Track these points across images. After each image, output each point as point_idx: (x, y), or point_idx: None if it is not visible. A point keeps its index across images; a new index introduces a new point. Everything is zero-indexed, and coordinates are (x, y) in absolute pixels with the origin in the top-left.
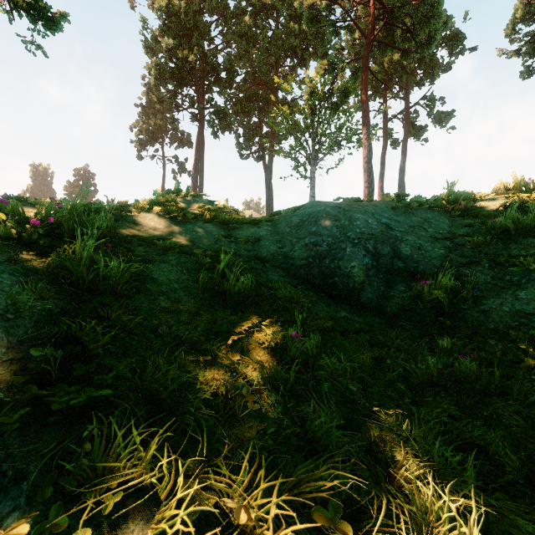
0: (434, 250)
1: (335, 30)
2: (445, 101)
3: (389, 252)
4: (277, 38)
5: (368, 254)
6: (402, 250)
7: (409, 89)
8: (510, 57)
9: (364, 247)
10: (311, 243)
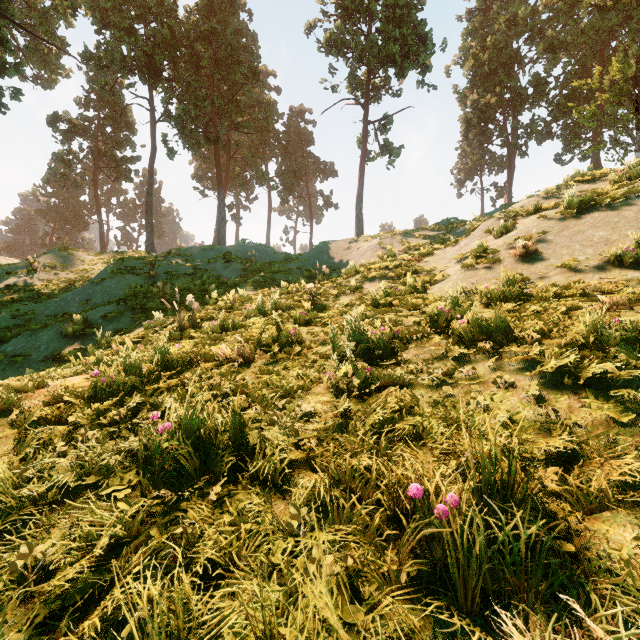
0: None
1: None
2: None
3: None
4: (592, 25)
5: None
6: None
7: None
8: None
9: None
10: None
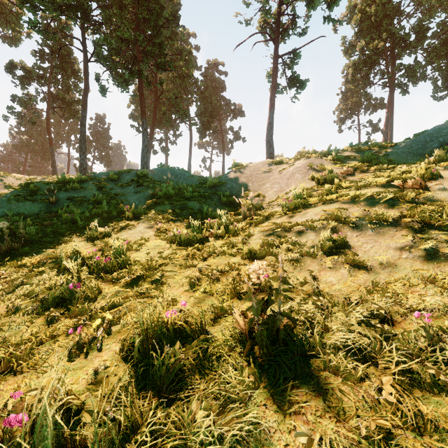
0: None
1: None
2: None
3: None
4: None
5: (438, 143)
6: None
7: None
8: None
9: (438, 141)
10: (414, 146)
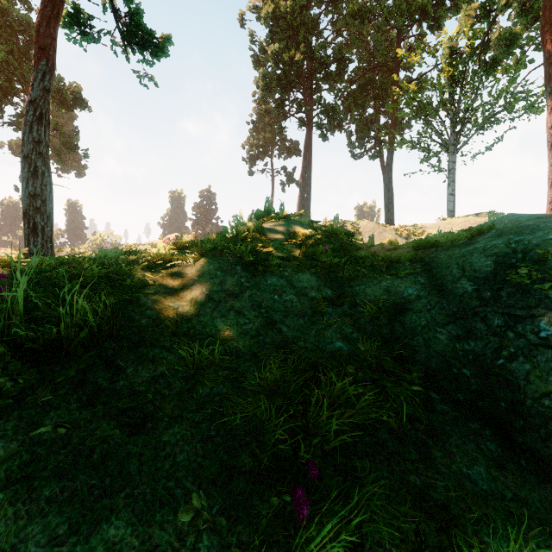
0: None
1: None
2: None
3: None
4: (400, 3)
5: None
6: None
7: None
8: None
9: None
10: None
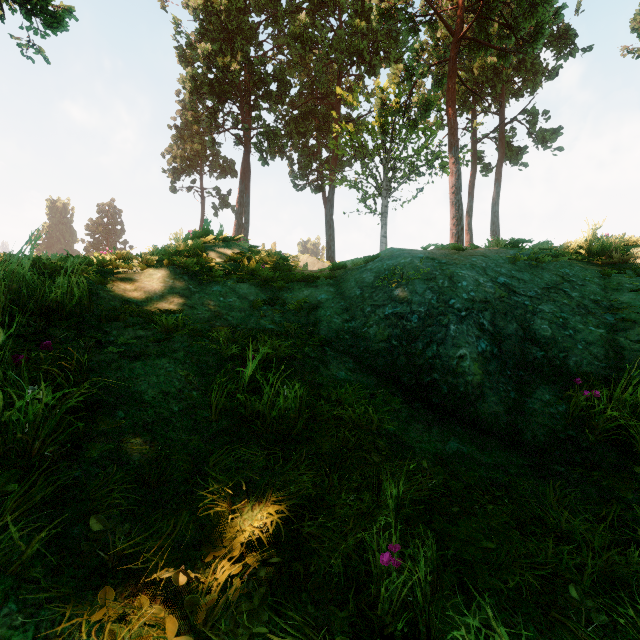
0: (588, 329)
1: (413, 27)
2: (549, 116)
3: (516, 331)
4: (340, 41)
5: (483, 335)
6: (537, 328)
7: (504, 101)
8: (638, 57)
9: (477, 324)
10: (393, 315)
